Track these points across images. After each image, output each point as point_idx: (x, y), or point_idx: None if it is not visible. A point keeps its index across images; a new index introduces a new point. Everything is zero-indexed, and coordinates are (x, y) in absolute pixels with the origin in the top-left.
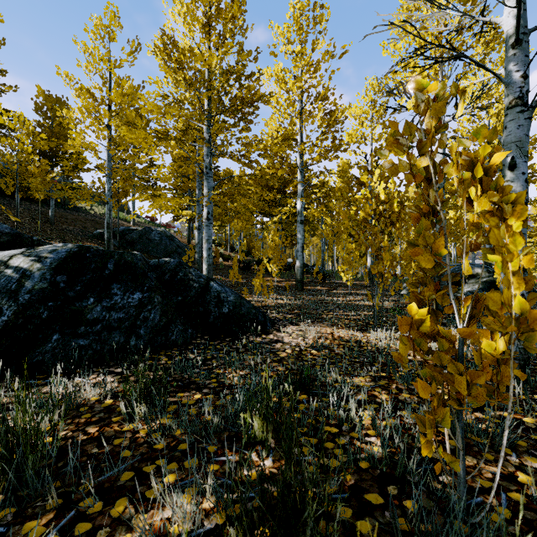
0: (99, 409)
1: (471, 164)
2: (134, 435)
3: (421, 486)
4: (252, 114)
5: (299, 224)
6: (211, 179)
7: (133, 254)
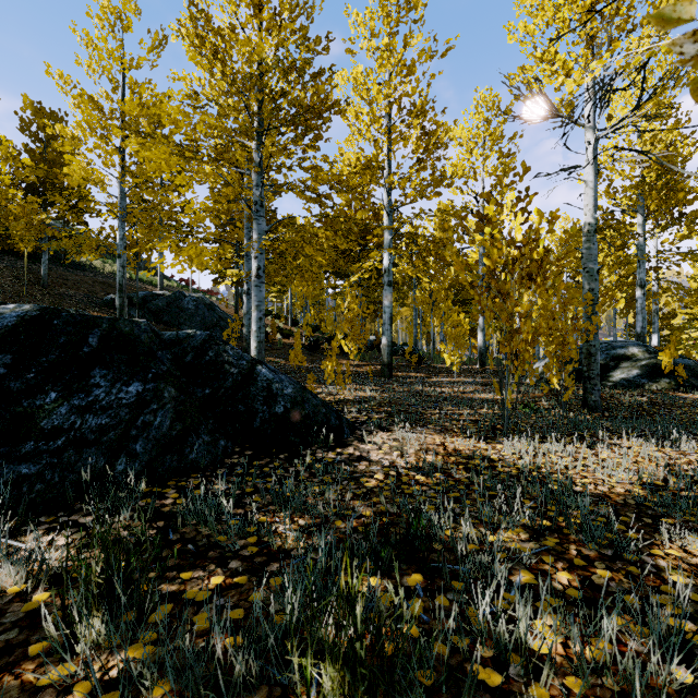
0: (13, 619)
1: None
2: None
3: None
4: (321, 129)
5: (386, 286)
6: (262, 219)
7: (134, 322)
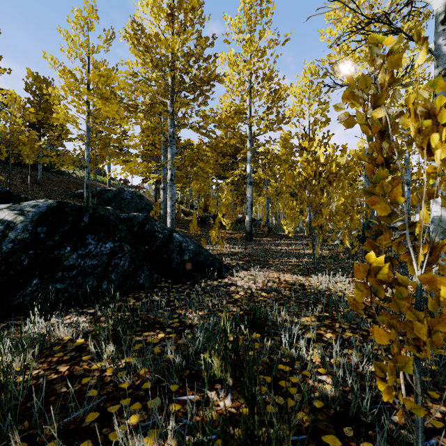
0: (71, 348)
1: (428, 113)
2: (102, 373)
3: (384, 434)
4: (208, 91)
5: (248, 185)
6: (174, 146)
7: (106, 209)
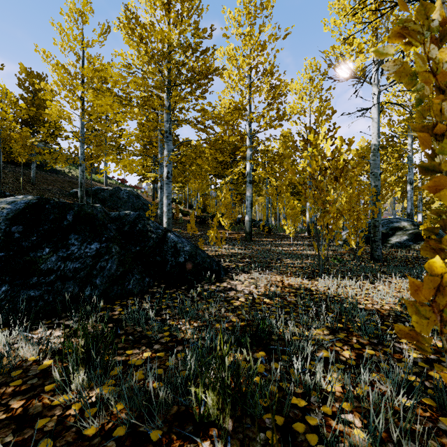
0: (34, 373)
1: None
2: (64, 411)
3: None
4: (207, 85)
5: (248, 184)
6: (170, 142)
7: (94, 206)
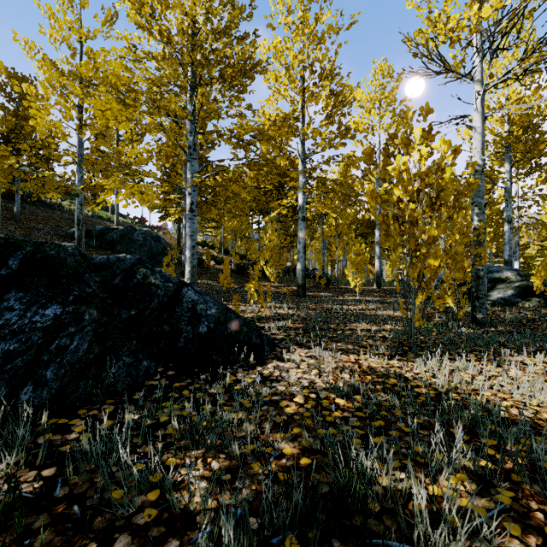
0: None
1: None
2: None
3: None
4: (245, 85)
5: (300, 221)
6: (195, 161)
7: (62, 246)
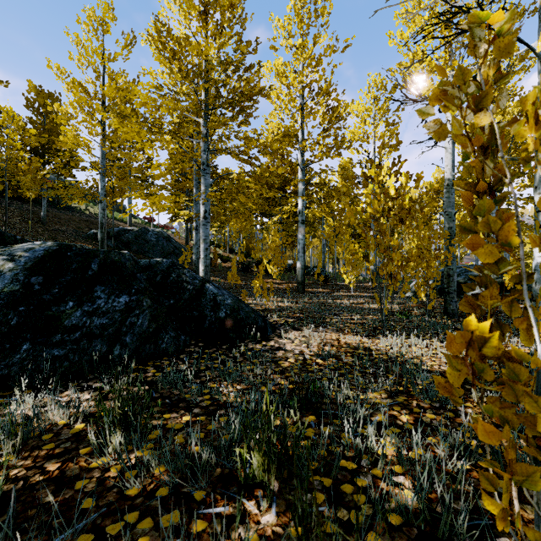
0: (66, 437)
1: None
2: (103, 473)
3: None
4: (251, 108)
5: (300, 224)
6: (208, 175)
7: (121, 253)
